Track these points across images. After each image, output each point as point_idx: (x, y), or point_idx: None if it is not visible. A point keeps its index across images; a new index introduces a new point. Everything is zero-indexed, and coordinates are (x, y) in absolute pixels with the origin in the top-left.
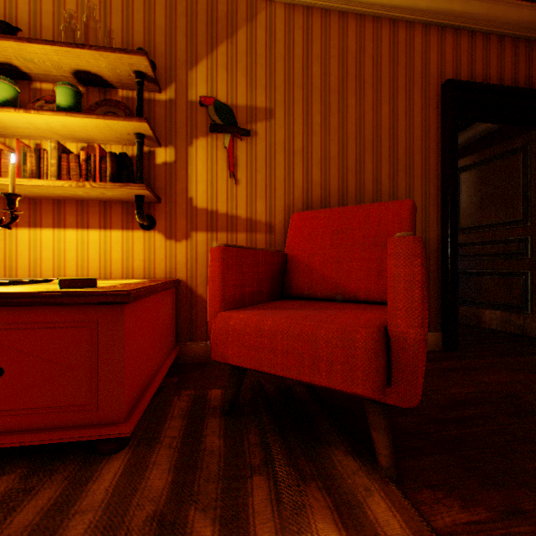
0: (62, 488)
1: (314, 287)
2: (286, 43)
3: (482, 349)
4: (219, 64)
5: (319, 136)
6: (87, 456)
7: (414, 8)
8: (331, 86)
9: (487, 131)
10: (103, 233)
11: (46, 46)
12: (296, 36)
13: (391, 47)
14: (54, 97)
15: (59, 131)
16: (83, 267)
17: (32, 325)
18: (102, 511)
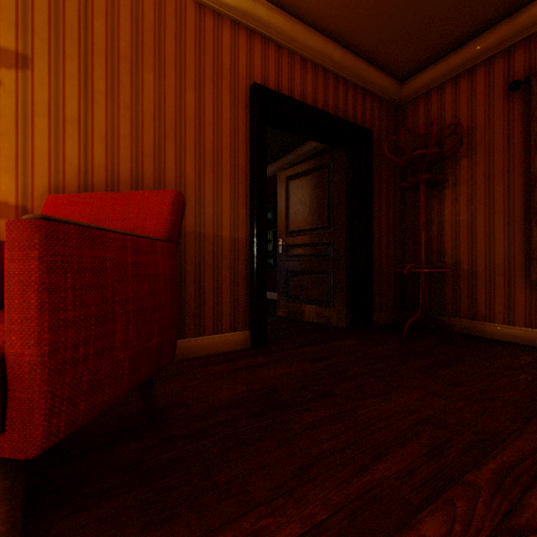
0: None
1: None
2: None
3: (287, 343)
4: None
5: (105, 108)
6: None
7: (222, 0)
8: (121, 52)
9: (317, 149)
10: None
11: None
12: None
13: (198, 32)
14: None
15: None
16: None
17: None
18: None
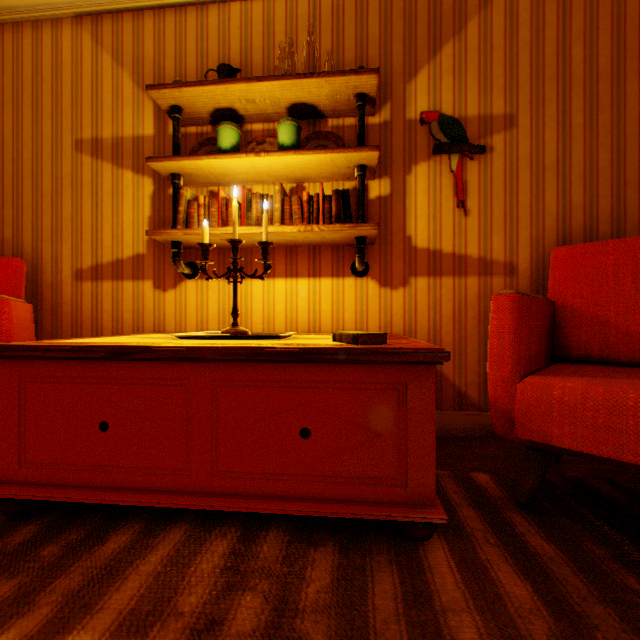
0: (396, 574)
1: (610, 347)
2: (533, 26)
3: None
4: (442, 70)
5: (581, 142)
6: (392, 539)
7: None
8: (599, 71)
9: None
10: (311, 281)
11: (274, 82)
12: (547, 13)
13: None
14: (263, 137)
15: (276, 172)
16: (291, 320)
17: (336, 384)
18: (478, 614)
